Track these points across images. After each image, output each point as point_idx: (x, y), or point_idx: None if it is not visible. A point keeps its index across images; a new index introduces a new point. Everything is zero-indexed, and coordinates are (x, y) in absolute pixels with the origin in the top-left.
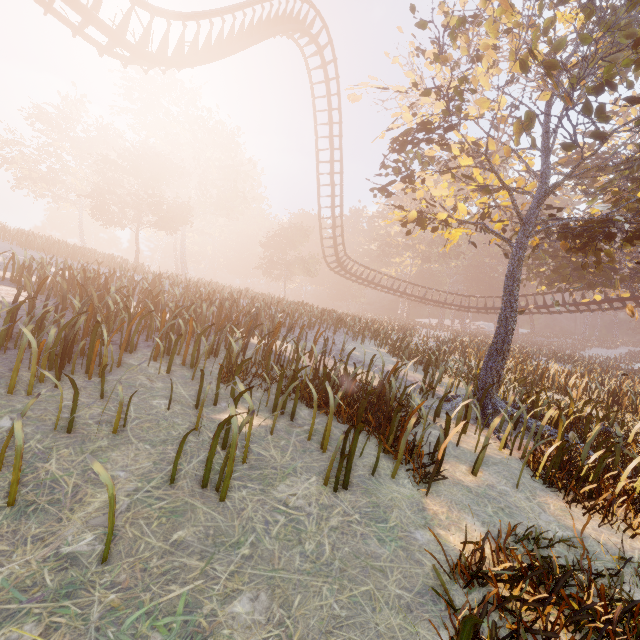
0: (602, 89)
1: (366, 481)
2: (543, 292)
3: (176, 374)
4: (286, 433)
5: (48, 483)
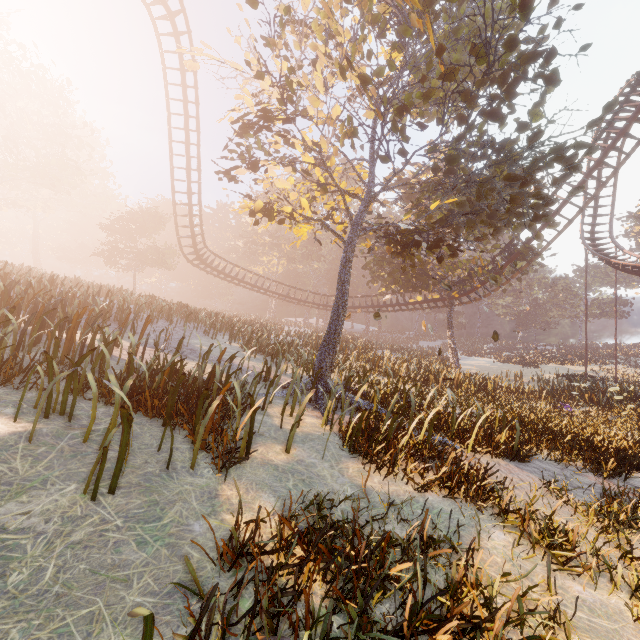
0: (402, 112)
1: (153, 478)
2: (384, 293)
3: None
4: (54, 437)
5: None
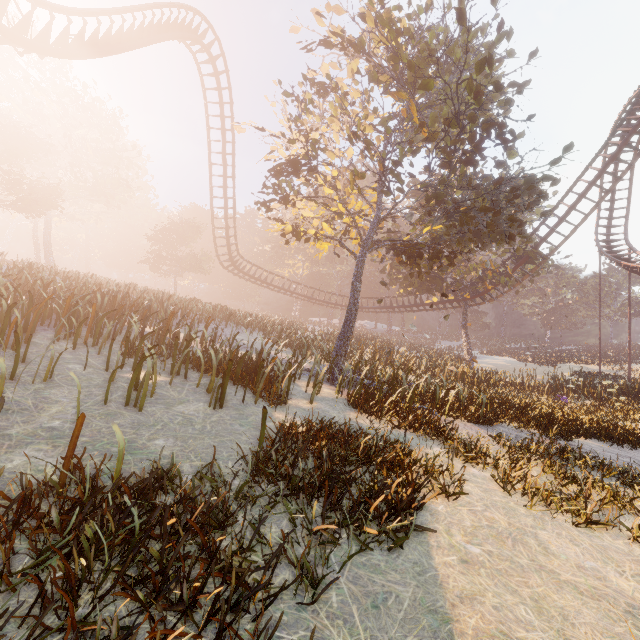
0: (397, 164)
1: (237, 406)
2: (402, 295)
3: (81, 350)
4: (181, 385)
5: (13, 402)
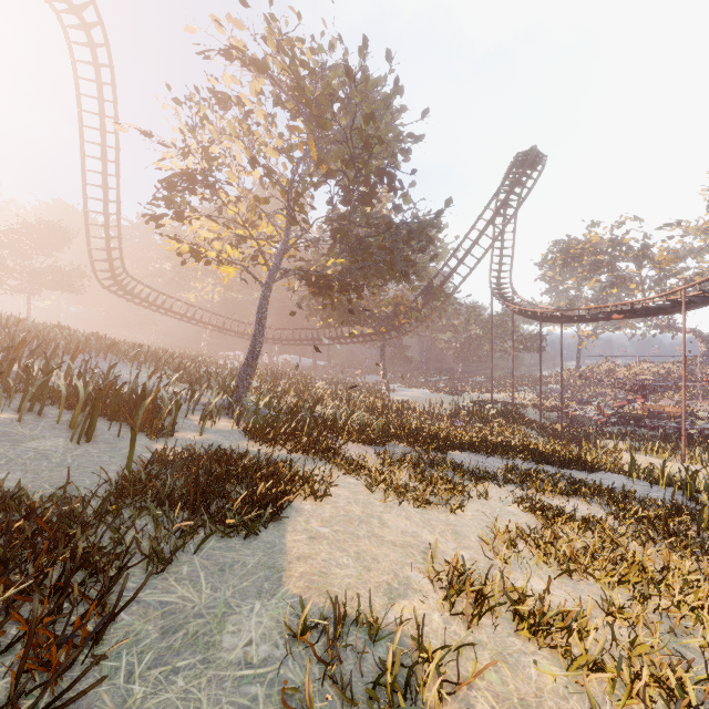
0: (299, 195)
1: (110, 440)
2: (323, 327)
3: None
4: (35, 422)
5: None
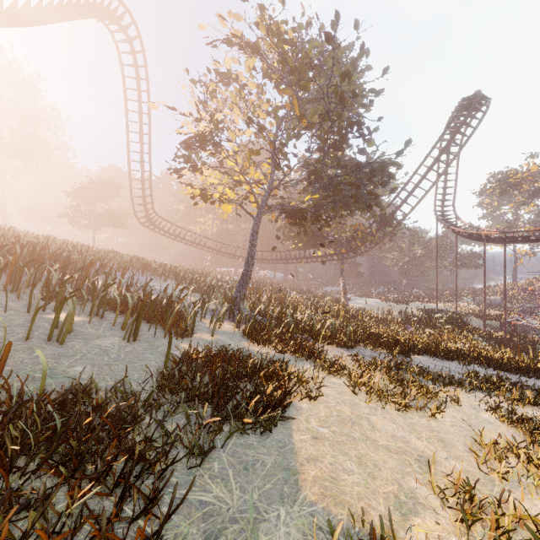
0: (284, 145)
1: (149, 339)
2: (294, 249)
3: (1, 295)
4: (99, 323)
5: None
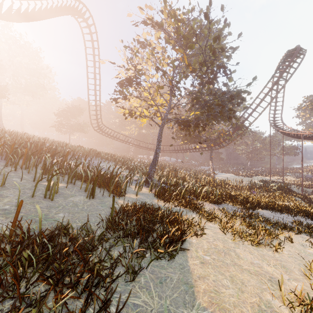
0: (178, 82)
1: (100, 197)
2: (182, 144)
3: (19, 171)
4: (72, 188)
5: None
